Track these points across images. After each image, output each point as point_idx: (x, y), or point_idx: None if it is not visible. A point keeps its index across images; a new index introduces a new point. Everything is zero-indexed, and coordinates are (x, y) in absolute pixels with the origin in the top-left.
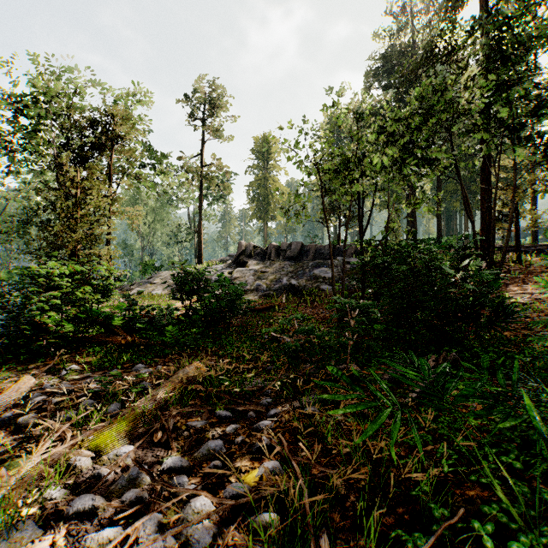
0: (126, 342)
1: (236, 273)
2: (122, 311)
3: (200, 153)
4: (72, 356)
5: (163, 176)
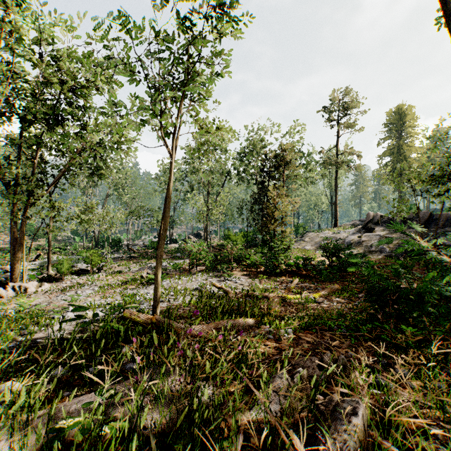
0: (308, 274)
1: (364, 237)
2: (297, 260)
3: (336, 146)
4: (288, 277)
5: (310, 174)
